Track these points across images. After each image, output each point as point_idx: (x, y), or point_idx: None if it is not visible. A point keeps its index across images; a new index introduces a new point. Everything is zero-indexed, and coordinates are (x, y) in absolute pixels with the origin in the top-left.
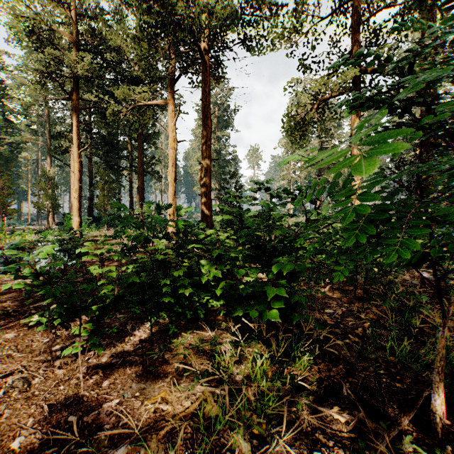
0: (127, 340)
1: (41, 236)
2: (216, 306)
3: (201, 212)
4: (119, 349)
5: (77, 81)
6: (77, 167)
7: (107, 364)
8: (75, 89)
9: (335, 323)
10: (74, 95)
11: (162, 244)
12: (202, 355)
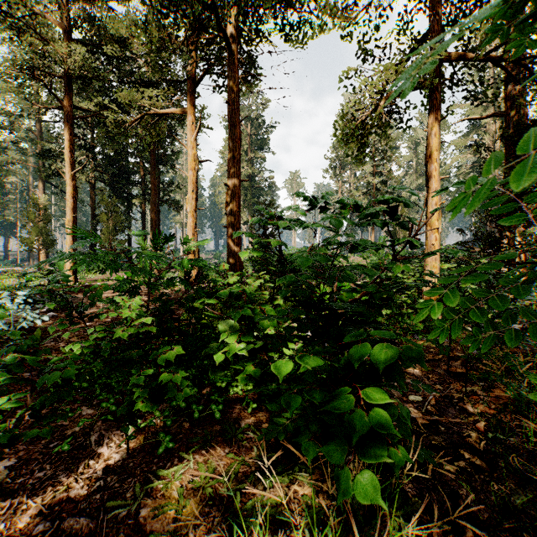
0: (81, 469)
1: (23, 280)
2: (242, 393)
3: (227, 249)
4: (60, 492)
5: (70, 83)
6: (70, 192)
7: (23, 536)
8: (68, 93)
9: (431, 422)
10: (67, 100)
11: (137, 301)
12: (210, 507)
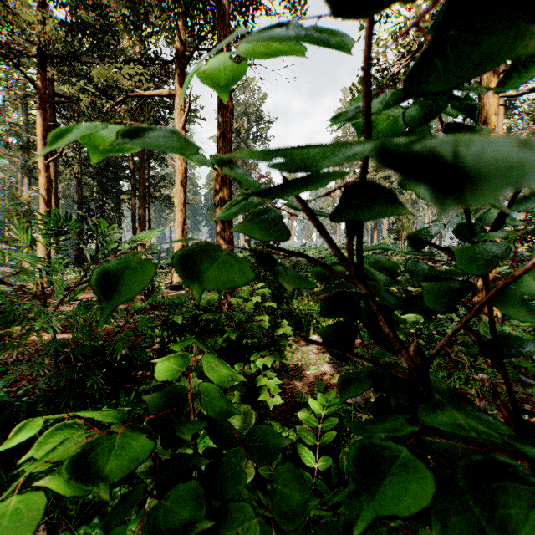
0: None
1: None
2: None
3: None
4: None
5: (43, 61)
6: (43, 183)
7: None
8: (40, 73)
9: None
10: (39, 81)
11: None
12: None
